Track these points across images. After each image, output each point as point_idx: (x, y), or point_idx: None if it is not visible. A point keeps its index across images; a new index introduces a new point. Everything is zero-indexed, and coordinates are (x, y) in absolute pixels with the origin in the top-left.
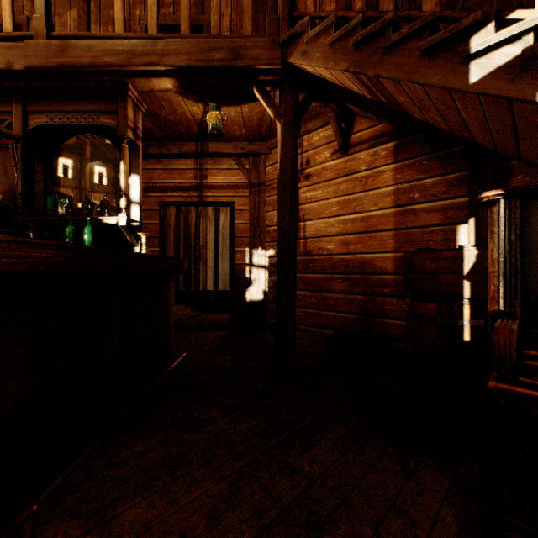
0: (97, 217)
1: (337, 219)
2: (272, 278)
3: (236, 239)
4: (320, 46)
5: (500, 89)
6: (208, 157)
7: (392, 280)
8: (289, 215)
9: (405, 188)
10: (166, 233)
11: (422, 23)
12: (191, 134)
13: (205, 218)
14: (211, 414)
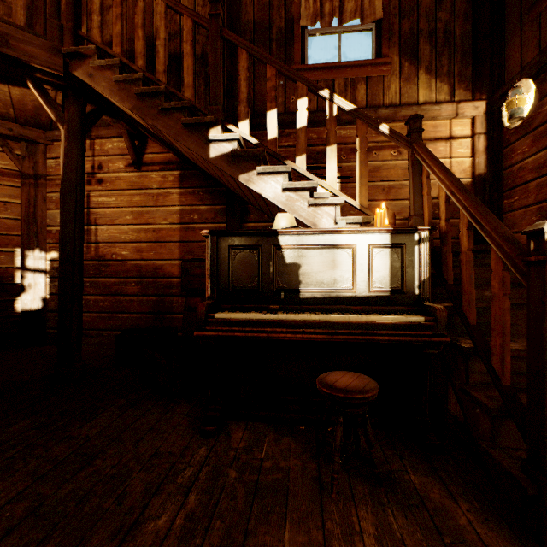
0: None
1: (131, 228)
2: (56, 284)
3: None
4: (107, 78)
5: (224, 167)
6: None
7: (178, 282)
8: (75, 221)
9: (188, 210)
10: None
11: (183, 105)
12: None
13: None
14: None
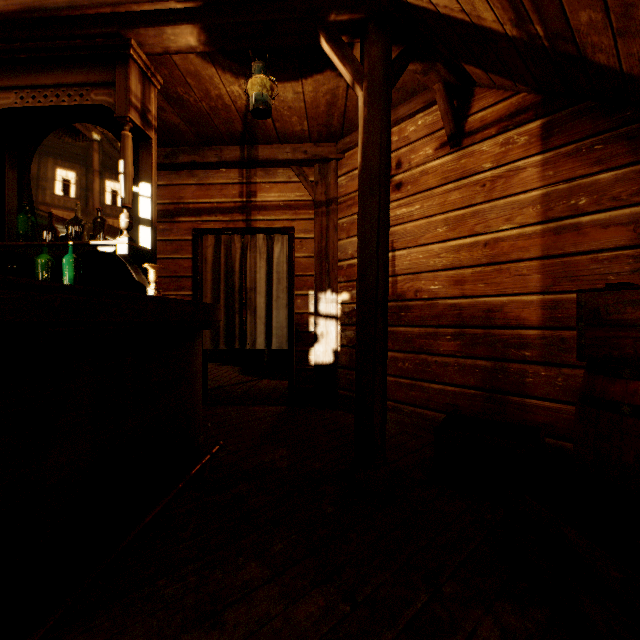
0: (85, 242)
1: (444, 246)
2: (346, 333)
3: (296, 279)
4: None
5: None
6: (257, 167)
7: (537, 337)
8: (377, 234)
9: (562, 191)
10: (202, 271)
11: None
12: (233, 133)
13: (254, 251)
14: (246, 574)
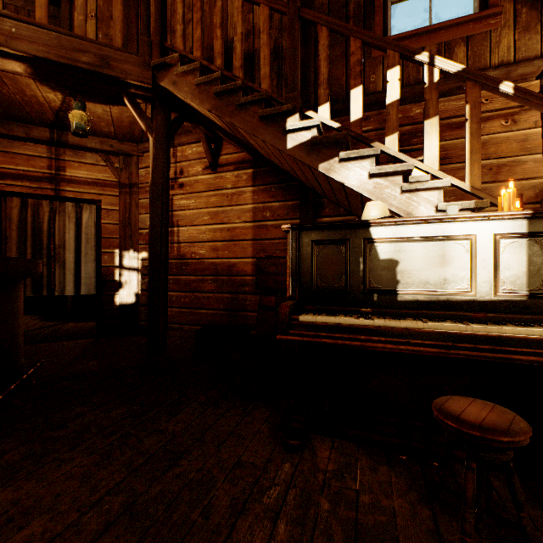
0: None
1: (208, 228)
2: (146, 281)
3: (103, 240)
4: (188, 83)
5: (302, 157)
6: (66, 147)
7: (251, 280)
8: (161, 223)
9: (260, 208)
10: (6, 228)
11: (260, 97)
12: (44, 119)
13: (63, 215)
14: (78, 411)
